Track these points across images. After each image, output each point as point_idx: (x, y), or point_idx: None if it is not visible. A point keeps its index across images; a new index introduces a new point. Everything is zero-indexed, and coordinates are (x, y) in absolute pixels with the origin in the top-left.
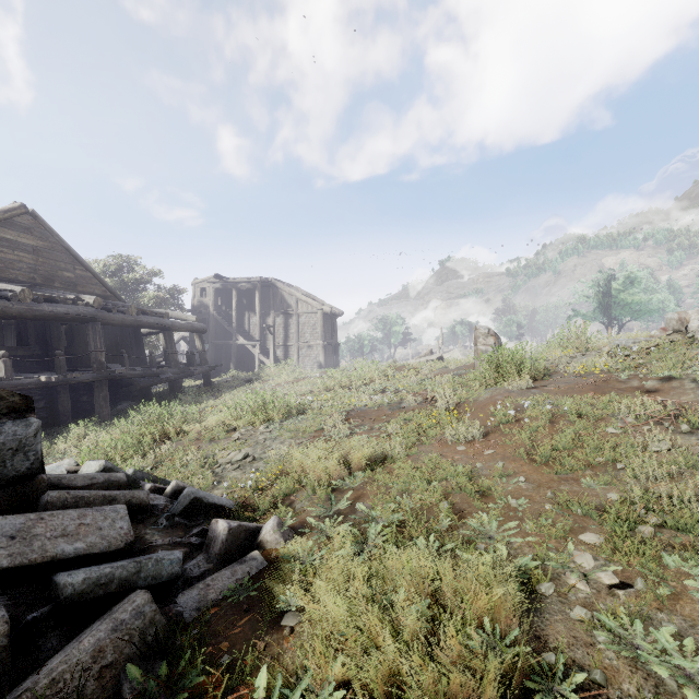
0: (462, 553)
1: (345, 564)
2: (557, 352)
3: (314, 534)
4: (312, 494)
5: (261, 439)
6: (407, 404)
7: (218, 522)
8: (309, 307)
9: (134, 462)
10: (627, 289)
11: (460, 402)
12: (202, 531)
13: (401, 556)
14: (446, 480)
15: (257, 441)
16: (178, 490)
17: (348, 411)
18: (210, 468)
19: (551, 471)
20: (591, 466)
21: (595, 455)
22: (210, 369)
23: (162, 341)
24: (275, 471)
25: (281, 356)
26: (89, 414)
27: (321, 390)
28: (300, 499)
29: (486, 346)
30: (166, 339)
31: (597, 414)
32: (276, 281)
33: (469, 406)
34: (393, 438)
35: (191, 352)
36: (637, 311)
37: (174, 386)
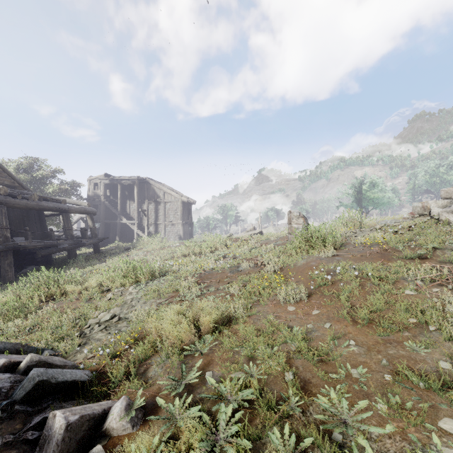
0: None
1: None
2: (343, 228)
3: (163, 414)
4: (166, 359)
5: (129, 299)
6: (243, 268)
7: (55, 418)
8: (172, 197)
9: (15, 323)
10: (371, 190)
11: (283, 266)
12: (42, 421)
13: (254, 450)
14: (285, 342)
15: (125, 301)
16: (32, 365)
17: (199, 273)
18: (80, 328)
19: (374, 333)
20: (406, 328)
21: (407, 317)
22: (99, 241)
23: (61, 220)
24: (135, 334)
25: (152, 231)
26: None
27: (179, 256)
28: (154, 366)
29: (298, 225)
30: (64, 219)
31: (393, 278)
32: (149, 179)
33: (290, 270)
34: (235, 299)
35: (84, 228)
36: (377, 203)
37: (70, 253)
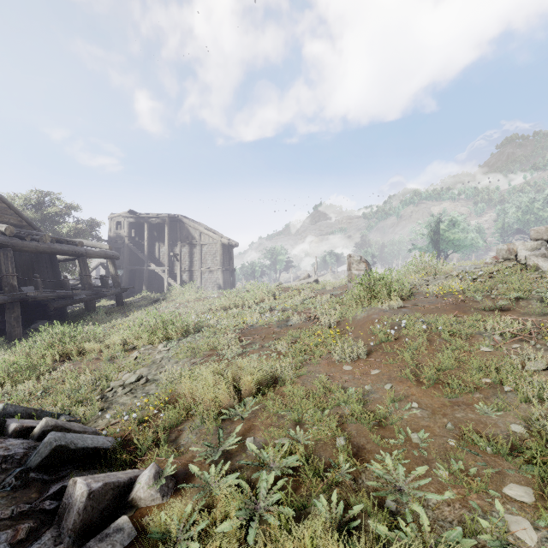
0: (376, 526)
1: (230, 547)
2: (413, 276)
3: (197, 483)
4: (201, 424)
5: (158, 358)
6: (294, 322)
7: (76, 484)
8: (210, 239)
9: (25, 386)
10: (450, 229)
11: (340, 320)
12: (61, 490)
13: (298, 519)
14: (338, 405)
15: (153, 361)
16: (47, 431)
17: (241, 328)
18: (101, 392)
19: (440, 394)
20: (478, 389)
21: (480, 377)
22: (122, 291)
23: (78, 266)
24: (165, 397)
25: (186, 279)
26: (2, 333)
27: (218, 309)
28: (187, 433)
29: (359, 271)
30: (80, 264)
31: (467, 332)
32: (183, 217)
33: (348, 324)
34: (283, 357)
35: (104, 276)
36: (457, 246)
37: (87, 306)
